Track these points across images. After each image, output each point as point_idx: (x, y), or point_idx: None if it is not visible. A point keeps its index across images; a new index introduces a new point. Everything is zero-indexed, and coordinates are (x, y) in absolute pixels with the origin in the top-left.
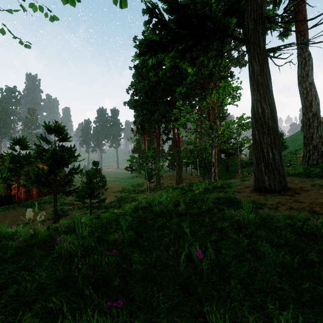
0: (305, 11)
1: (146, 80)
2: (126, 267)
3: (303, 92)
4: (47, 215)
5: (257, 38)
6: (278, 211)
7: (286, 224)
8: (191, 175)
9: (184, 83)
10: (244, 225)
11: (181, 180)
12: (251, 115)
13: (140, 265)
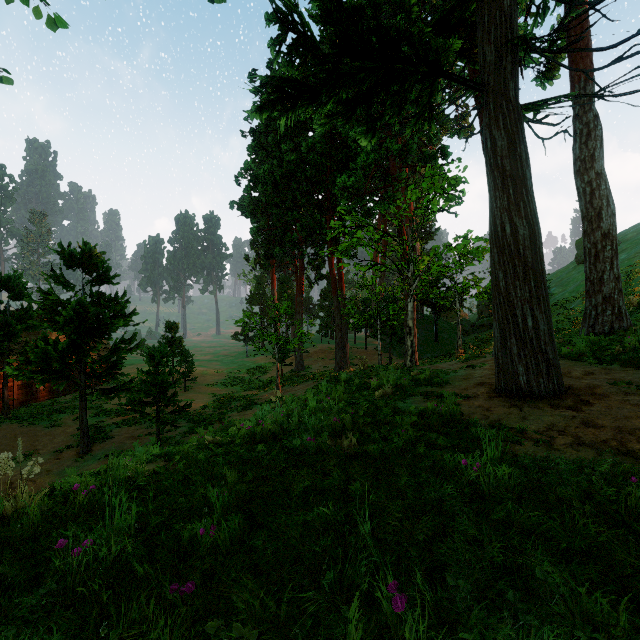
0: (588, 31)
1: (275, 159)
2: (219, 633)
3: (584, 190)
4: (66, 437)
5: (501, 80)
6: (553, 451)
7: (579, 489)
8: (365, 349)
9: (351, 166)
10: (487, 493)
11: (345, 361)
12: (490, 238)
13: (252, 619)
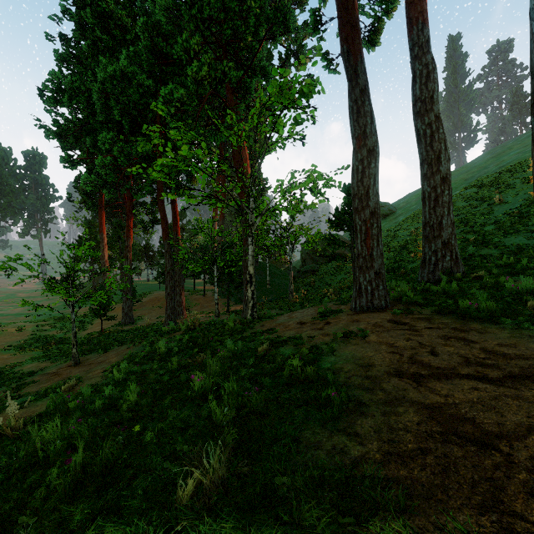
0: None
1: (90, 70)
2: None
3: (425, 131)
4: None
5: None
6: None
7: None
8: (204, 296)
9: None
10: None
11: (181, 310)
12: None
13: None
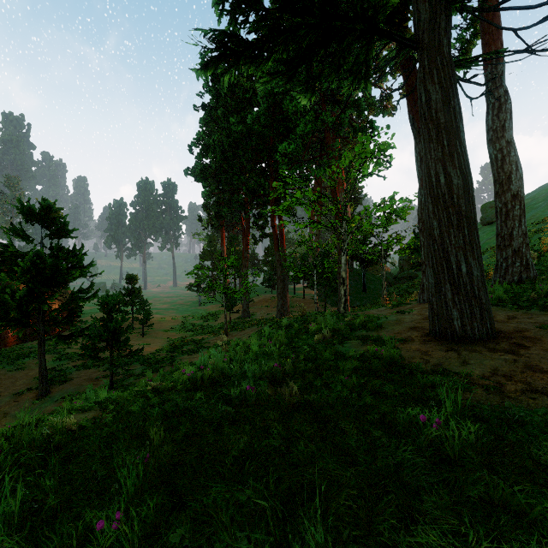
0: (499, 18)
1: (224, 130)
2: None
3: (496, 156)
4: (28, 380)
5: (436, 37)
6: (508, 399)
7: None
8: (303, 298)
9: (291, 137)
10: (451, 456)
11: (286, 309)
12: (424, 189)
13: None
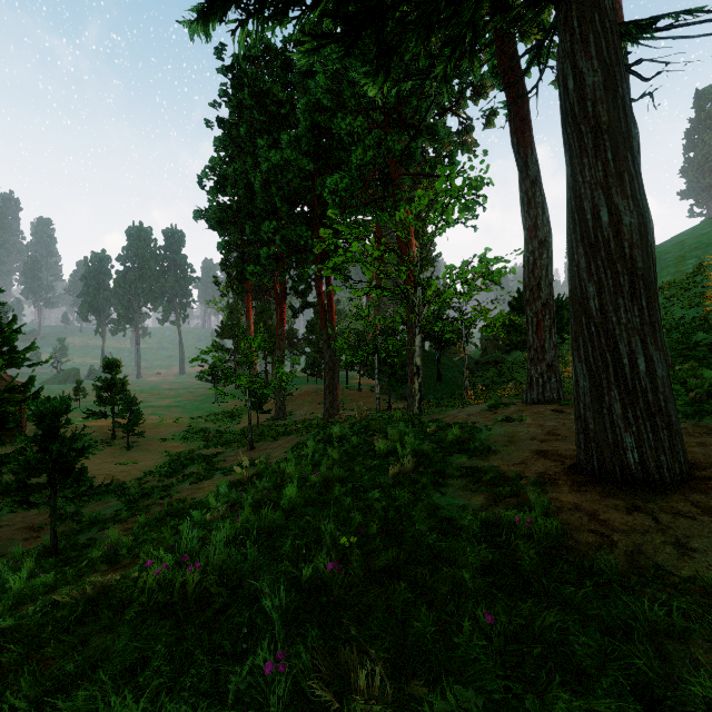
0: (622, 19)
1: (249, 156)
2: None
3: None
4: None
5: None
6: None
7: None
8: (359, 391)
9: (344, 170)
10: None
11: (336, 406)
12: (571, 233)
13: None
